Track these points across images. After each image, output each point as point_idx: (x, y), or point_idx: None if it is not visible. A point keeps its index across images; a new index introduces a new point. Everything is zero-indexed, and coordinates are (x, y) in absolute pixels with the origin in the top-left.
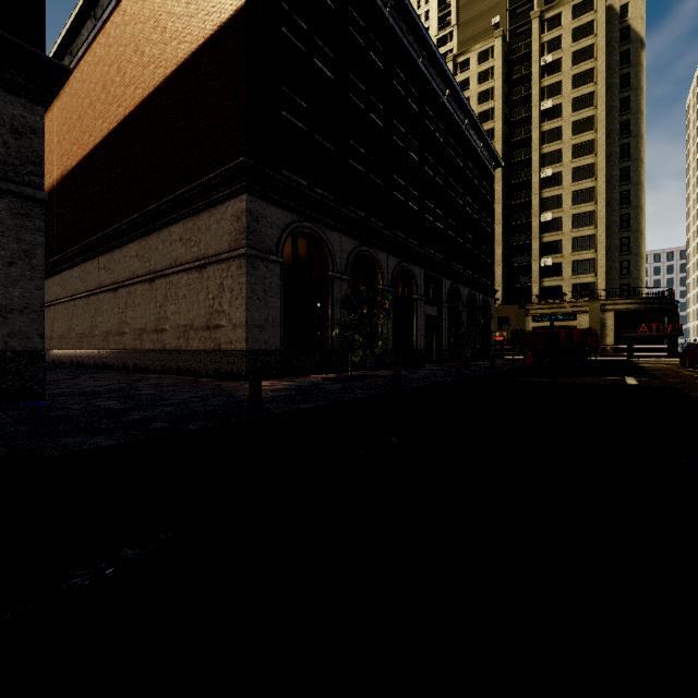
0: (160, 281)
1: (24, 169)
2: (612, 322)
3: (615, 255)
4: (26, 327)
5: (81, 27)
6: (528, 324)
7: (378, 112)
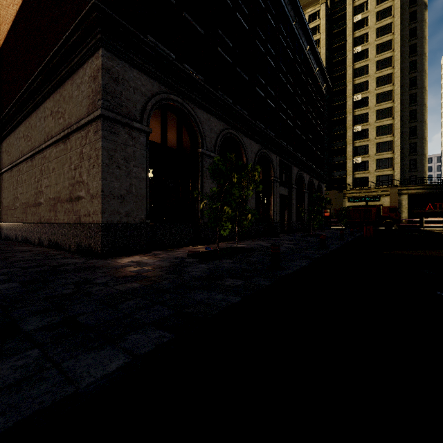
0: (38, 157)
1: None
2: (406, 202)
3: (406, 155)
4: None
5: None
6: (345, 204)
7: (244, 15)
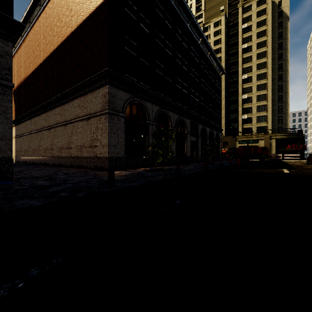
0: (69, 125)
1: (3, 72)
2: (274, 144)
3: (276, 114)
4: (4, 146)
5: (34, 10)
6: (236, 145)
7: (169, 48)
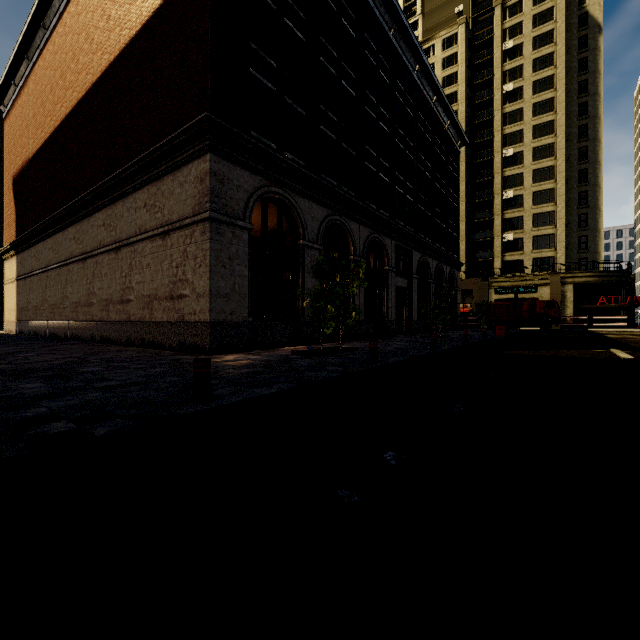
0: (126, 250)
1: None
2: (572, 294)
3: (574, 231)
4: None
5: None
6: (491, 296)
7: (350, 81)
